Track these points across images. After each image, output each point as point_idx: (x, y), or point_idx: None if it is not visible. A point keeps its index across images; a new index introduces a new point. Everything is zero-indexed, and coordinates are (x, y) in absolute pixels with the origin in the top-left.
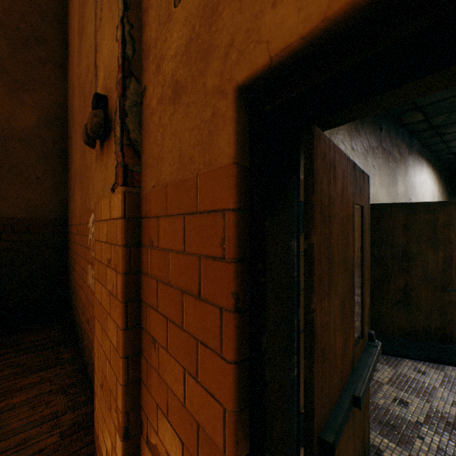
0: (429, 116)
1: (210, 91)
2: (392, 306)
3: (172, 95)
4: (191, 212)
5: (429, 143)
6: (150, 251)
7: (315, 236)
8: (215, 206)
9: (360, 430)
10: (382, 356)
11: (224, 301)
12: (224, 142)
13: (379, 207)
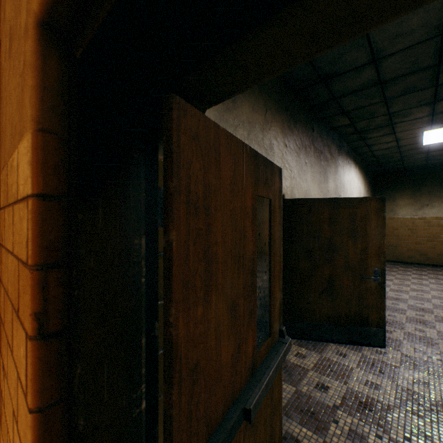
0: (354, 121)
1: (22, 32)
2: (319, 295)
3: (9, 47)
4: (16, 200)
5: (355, 146)
6: (2, 251)
7: (175, 232)
8: (24, 191)
9: (266, 434)
10: (311, 342)
11: (28, 323)
12: (28, 100)
13: (308, 202)
